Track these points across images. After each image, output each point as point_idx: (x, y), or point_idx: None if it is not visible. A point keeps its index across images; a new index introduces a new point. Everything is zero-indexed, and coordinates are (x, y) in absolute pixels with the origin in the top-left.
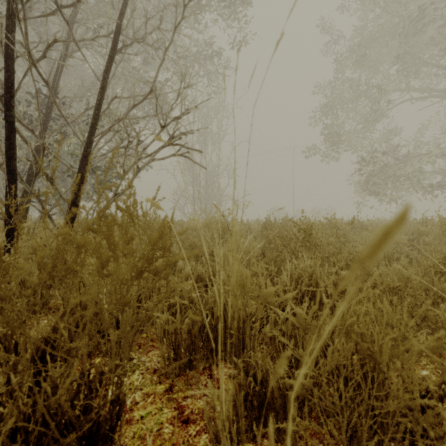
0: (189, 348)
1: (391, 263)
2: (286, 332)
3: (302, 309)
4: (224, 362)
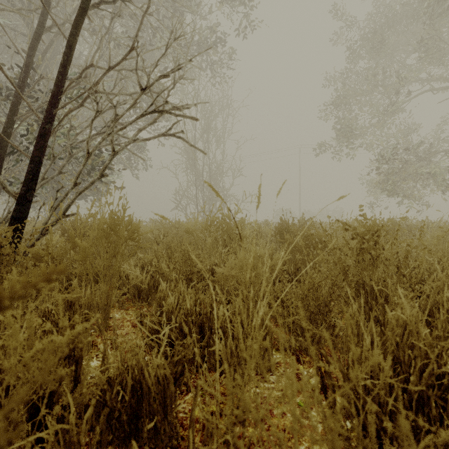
0: None
1: None
2: None
3: None
4: None
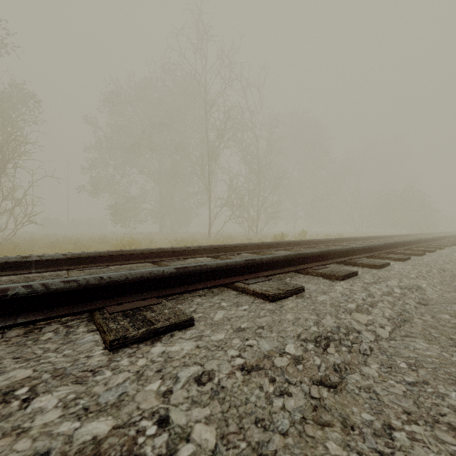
0: None
1: None
2: None
3: None
4: None
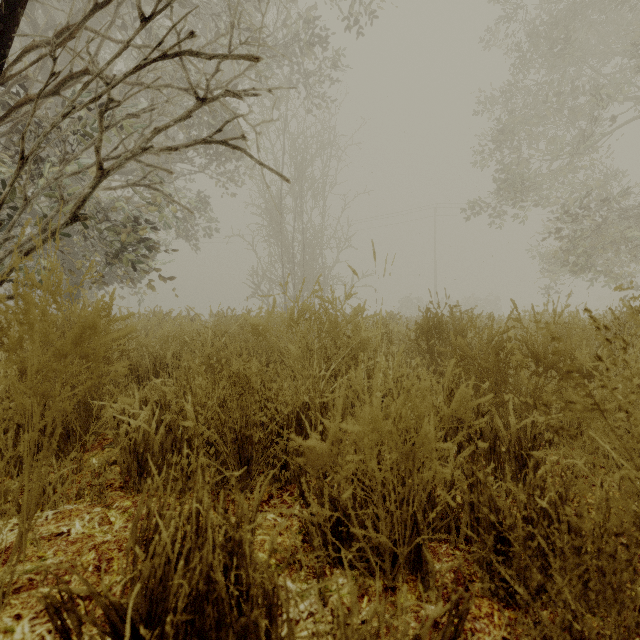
0: None
1: None
2: None
3: None
4: None
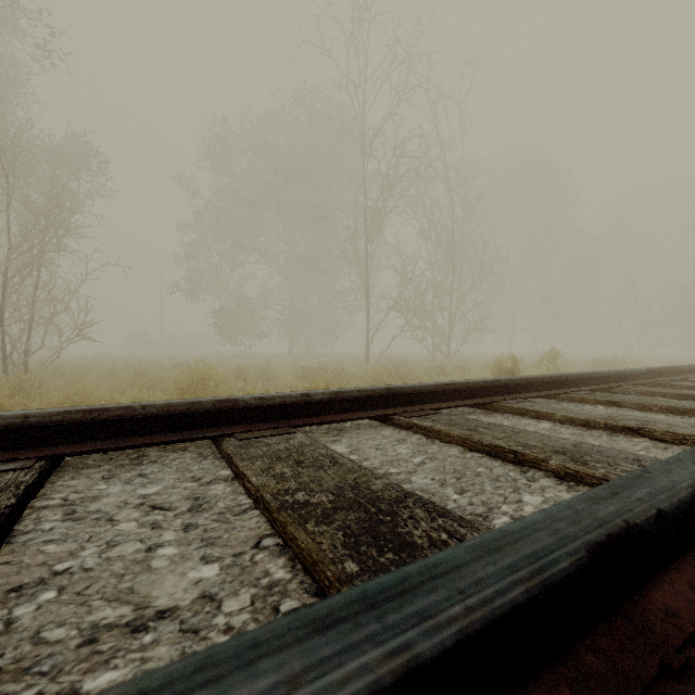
0: None
1: None
2: None
3: None
4: None
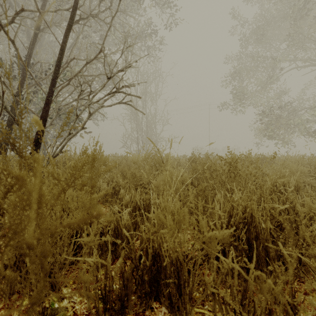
0: (120, 293)
1: (300, 191)
2: (231, 284)
3: (239, 245)
4: (158, 304)
